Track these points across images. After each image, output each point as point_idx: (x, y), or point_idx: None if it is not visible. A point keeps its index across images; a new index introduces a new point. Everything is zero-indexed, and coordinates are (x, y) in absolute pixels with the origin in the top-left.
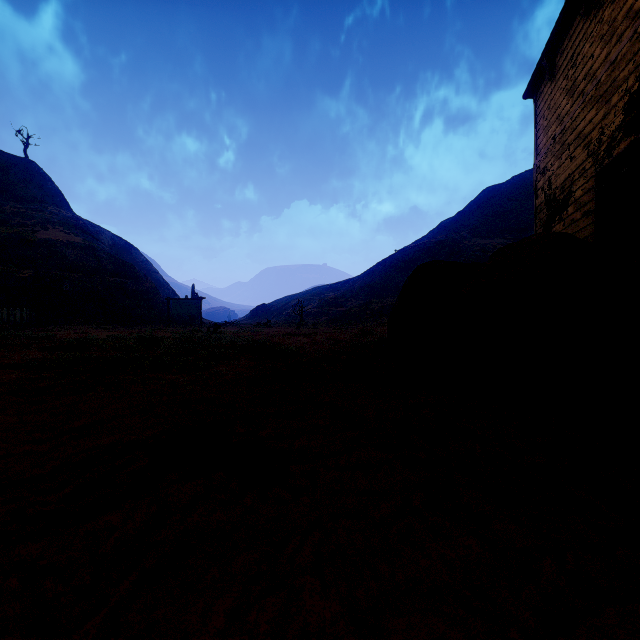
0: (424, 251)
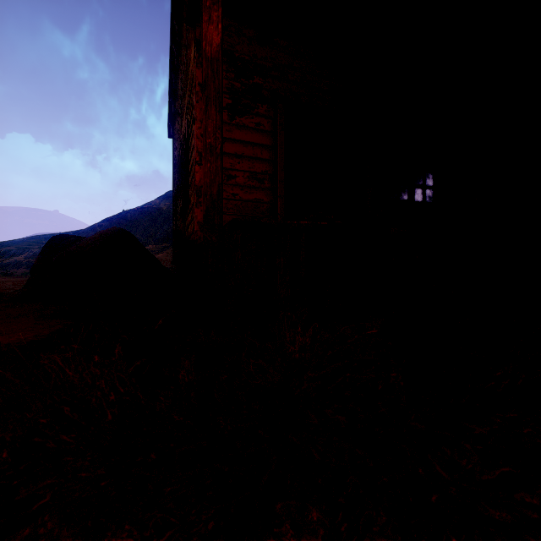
0: (147, 214)
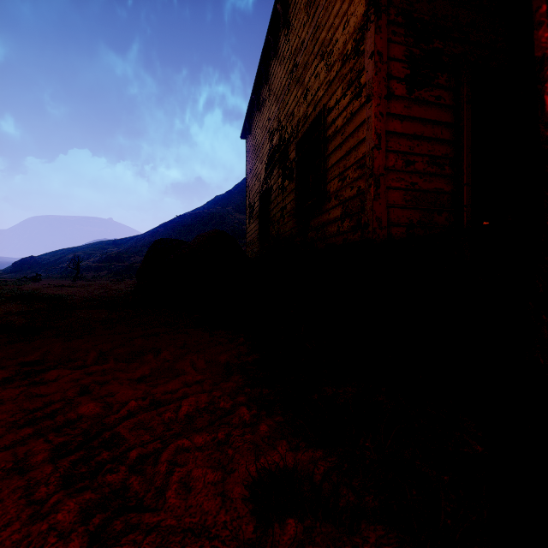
0: (199, 219)
